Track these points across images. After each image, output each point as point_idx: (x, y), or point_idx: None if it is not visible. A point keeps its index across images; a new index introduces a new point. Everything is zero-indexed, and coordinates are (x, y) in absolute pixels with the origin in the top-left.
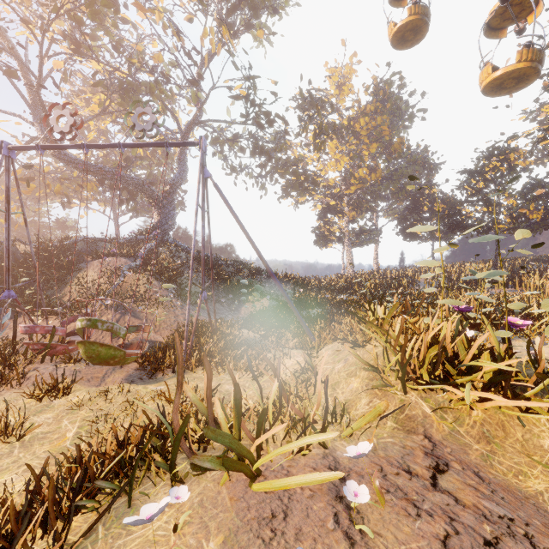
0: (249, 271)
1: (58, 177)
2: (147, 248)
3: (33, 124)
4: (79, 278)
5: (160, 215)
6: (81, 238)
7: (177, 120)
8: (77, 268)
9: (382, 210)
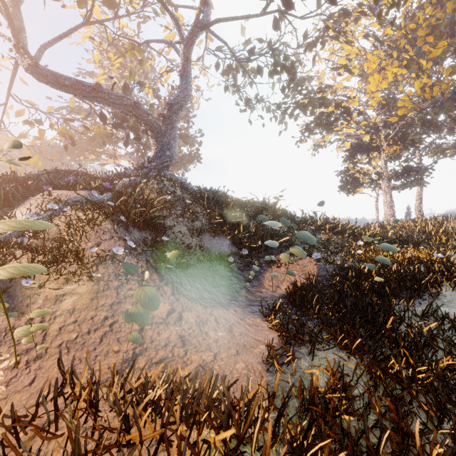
0: (274, 211)
1: (64, 119)
2: (130, 181)
3: (10, 40)
4: (5, 219)
5: (158, 146)
6: (50, 170)
7: (177, 23)
8: (12, 205)
9: (423, 148)
